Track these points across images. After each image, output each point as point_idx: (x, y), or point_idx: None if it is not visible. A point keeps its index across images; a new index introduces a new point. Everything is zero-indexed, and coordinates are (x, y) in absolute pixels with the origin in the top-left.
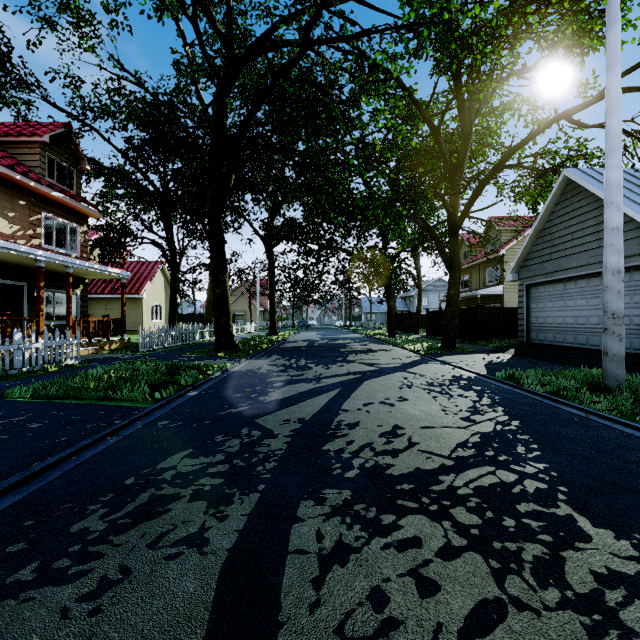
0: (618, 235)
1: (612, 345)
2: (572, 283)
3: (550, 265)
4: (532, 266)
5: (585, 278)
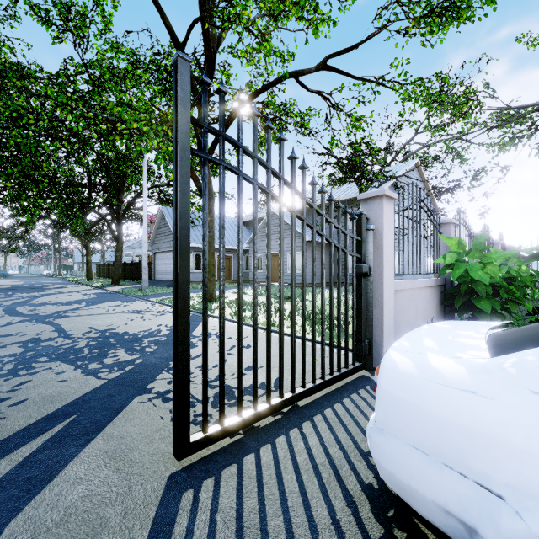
0: (145, 243)
1: (144, 276)
2: (165, 254)
3: (160, 245)
4: (156, 244)
5: (168, 252)
